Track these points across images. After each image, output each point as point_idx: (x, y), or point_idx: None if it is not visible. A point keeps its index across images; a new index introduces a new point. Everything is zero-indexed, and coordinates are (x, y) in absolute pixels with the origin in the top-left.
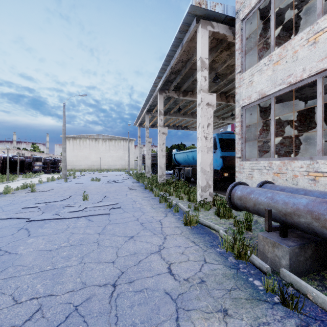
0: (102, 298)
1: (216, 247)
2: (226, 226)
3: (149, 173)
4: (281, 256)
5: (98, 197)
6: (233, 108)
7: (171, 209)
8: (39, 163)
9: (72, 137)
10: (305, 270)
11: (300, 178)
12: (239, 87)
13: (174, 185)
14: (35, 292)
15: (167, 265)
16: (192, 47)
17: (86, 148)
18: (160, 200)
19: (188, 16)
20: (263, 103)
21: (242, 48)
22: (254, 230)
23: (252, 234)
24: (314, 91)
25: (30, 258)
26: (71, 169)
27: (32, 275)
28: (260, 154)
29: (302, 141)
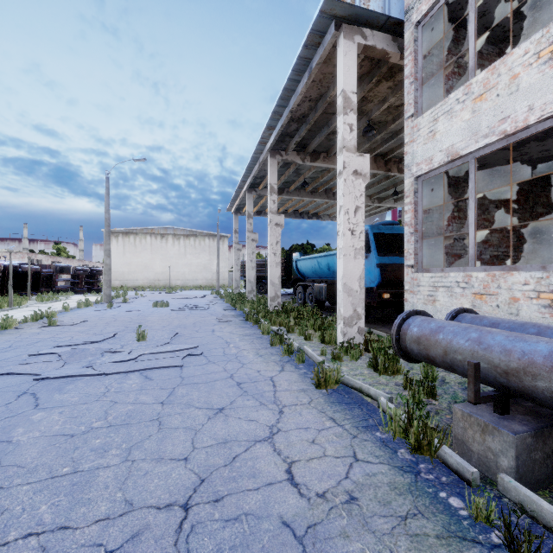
0: (162, 534)
1: (374, 430)
2: (390, 388)
3: (254, 294)
4: (500, 451)
5: (164, 335)
6: (396, 182)
7: (292, 358)
8: (66, 276)
9: (122, 232)
10: (545, 476)
11: (524, 303)
12: (412, 143)
13: (296, 314)
14: (35, 520)
15: (285, 465)
16: (327, 74)
17: (145, 250)
18: (271, 341)
19: (322, 17)
20: (453, 172)
21: (416, 73)
22: (441, 397)
23: (437, 404)
24: (546, 149)
25: (34, 450)
26: (121, 286)
27: (34, 486)
28: (447, 260)
29: (521, 238)
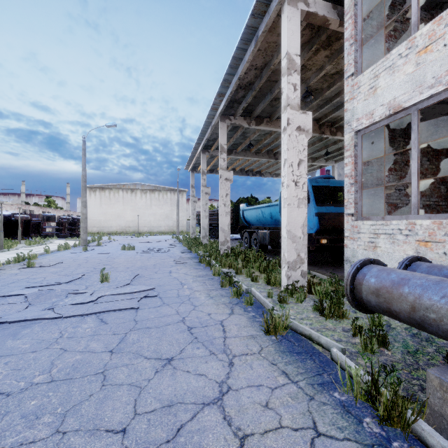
0: None
1: (331, 389)
2: (339, 335)
3: (207, 239)
4: None
5: (126, 277)
6: (328, 144)
7: (241, 299)
8: (54, 223)
9: (99, 187)
10: None
11: None
12: (352, 100)
13: (243, 256)
14: None
15: (236, 442)
16: (272, 42)
17: (118, 202)
18: (221, 283)
19: None
20: (389, 127)
21: (356, 35)
22: (392, 346)
23: (390, 354)
24: None
25: None
26: (98, 232)
27: None
28: (384, 208)
29: None
